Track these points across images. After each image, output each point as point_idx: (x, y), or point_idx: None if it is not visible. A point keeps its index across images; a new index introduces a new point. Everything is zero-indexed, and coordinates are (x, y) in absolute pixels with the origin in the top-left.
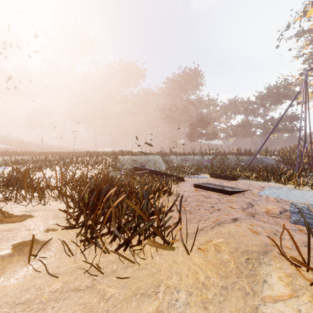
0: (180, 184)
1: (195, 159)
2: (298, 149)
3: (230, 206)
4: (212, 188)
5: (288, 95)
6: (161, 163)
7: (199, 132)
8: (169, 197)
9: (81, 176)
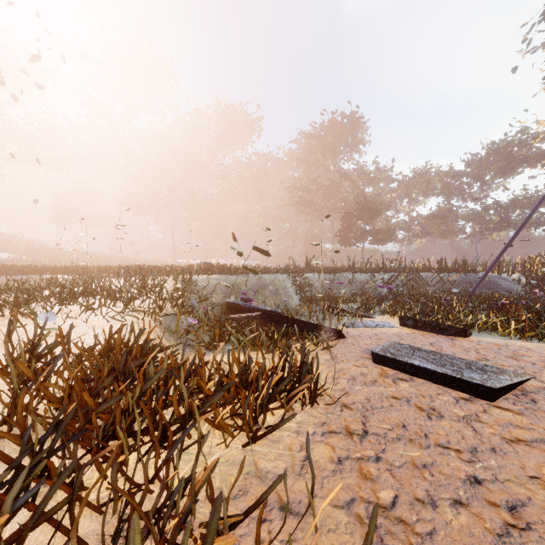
0: (334, 348)
1: (357, 281)
2: None
3: (537, 476)
4: (429, 372)
5: (530, 157)
6: (290, 290)
7: (360, 228)
8: (311, 411)
9: (44, 349)
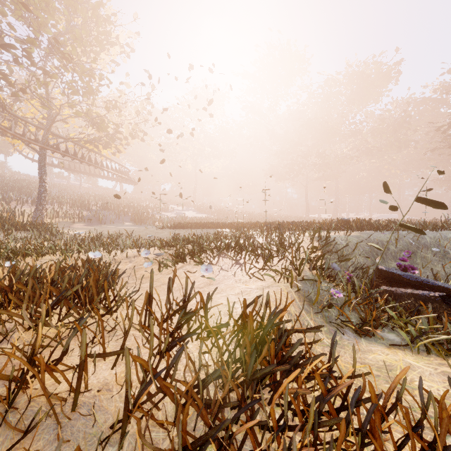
0: None
1: None
2: None
3: None
4: None
5: None
6: None
7: None
8: None
9: (182, 318)
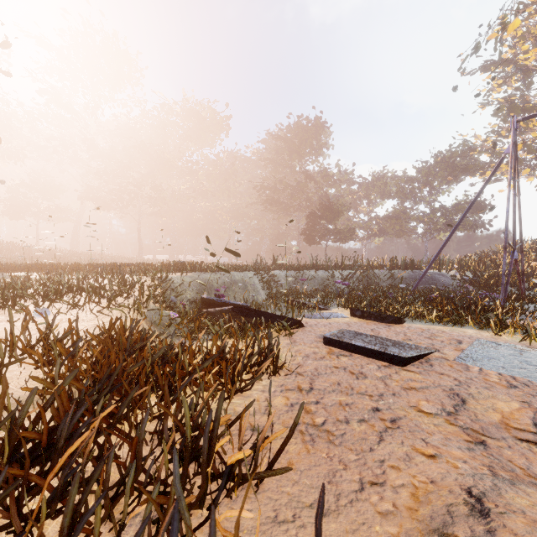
0: (295, 334)
1: (318, 277)
2: (504, 261)
3: (415, 406)
4: (363, 349)
5: (470, 167)
6: (257, 287)
7: (323, 227)
8: (274, 378)
9: (62, 336)
